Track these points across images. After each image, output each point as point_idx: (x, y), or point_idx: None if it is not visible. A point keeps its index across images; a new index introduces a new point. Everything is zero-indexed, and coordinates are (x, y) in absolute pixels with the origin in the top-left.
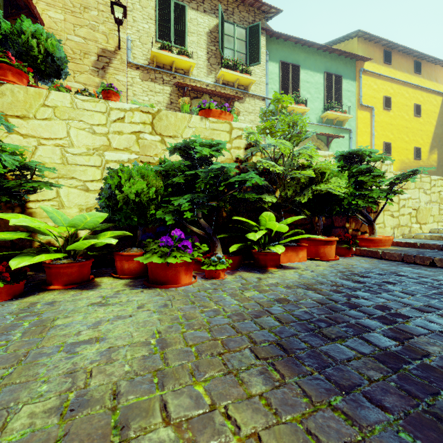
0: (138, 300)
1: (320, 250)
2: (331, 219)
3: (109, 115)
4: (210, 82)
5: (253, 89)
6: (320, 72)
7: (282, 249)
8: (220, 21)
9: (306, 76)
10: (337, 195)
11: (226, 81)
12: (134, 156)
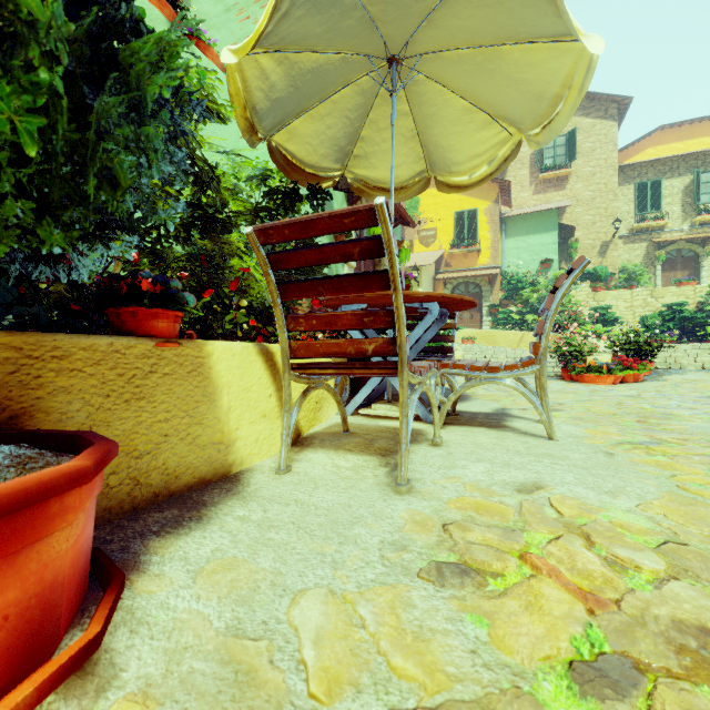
0: None
1: None
2: None
3: (632, 294)
4: (685, 228)
5: None
6: None
7: None
8: (695, 181)
9: None
10: None
11: (703, 221)
12: (645, 309)
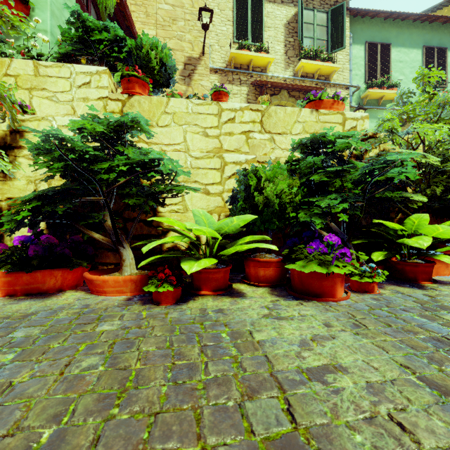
0: (312, 314)
1: None
2: None
3: (221, 116)
4: (288, 76)
5: (335, 78)
6: (416, 47)
7: None
8: (300, 8)
9: (399, 55)
10: None
11: (305, 73)
12: (251, 156)
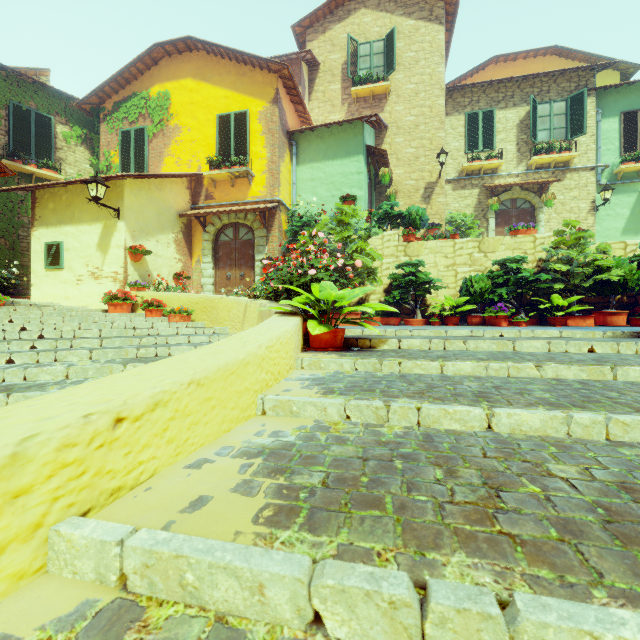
0: None
1: (607, 320)
2: (634, 299)
3: (455, 247)
4: (520, 171)
5: (576, 162)
6: None
7: (561, 313)
8: (532, 111)
9: None
10: (619, 281)
11: (540, 164)
12: (471, 269)
